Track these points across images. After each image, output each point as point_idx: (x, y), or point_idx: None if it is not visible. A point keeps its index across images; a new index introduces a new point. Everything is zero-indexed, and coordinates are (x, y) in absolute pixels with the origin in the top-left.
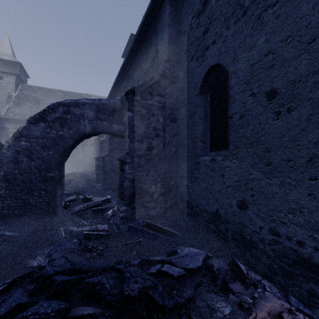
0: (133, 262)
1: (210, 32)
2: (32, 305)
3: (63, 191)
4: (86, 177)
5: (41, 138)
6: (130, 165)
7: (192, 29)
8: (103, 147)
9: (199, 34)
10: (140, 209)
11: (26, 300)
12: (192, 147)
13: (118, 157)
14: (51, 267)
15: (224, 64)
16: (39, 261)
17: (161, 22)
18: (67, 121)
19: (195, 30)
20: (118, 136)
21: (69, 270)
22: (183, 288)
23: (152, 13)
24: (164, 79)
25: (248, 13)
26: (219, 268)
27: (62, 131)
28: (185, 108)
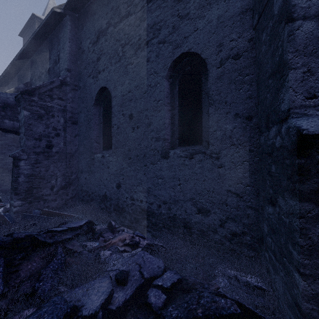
0: None
1: (101, 61)
2: None
3: None
4: None
5: None
6: (26, 161)
7: (90, 52)
8: None
9: (94, 58)
10: (38, 202)
11: None
12: (89, 146)
13: (11, 154)
14: None
15: (109, 89)
16: None
17: (62, 32)
18: None
19: (91, 54)
20: (12, 132)
21: None
22: (64, 235)
23: (53, 20)
24: (65, 86)
25: (121, 61)
26: (100, 229)
27: None
28: (84, 114)
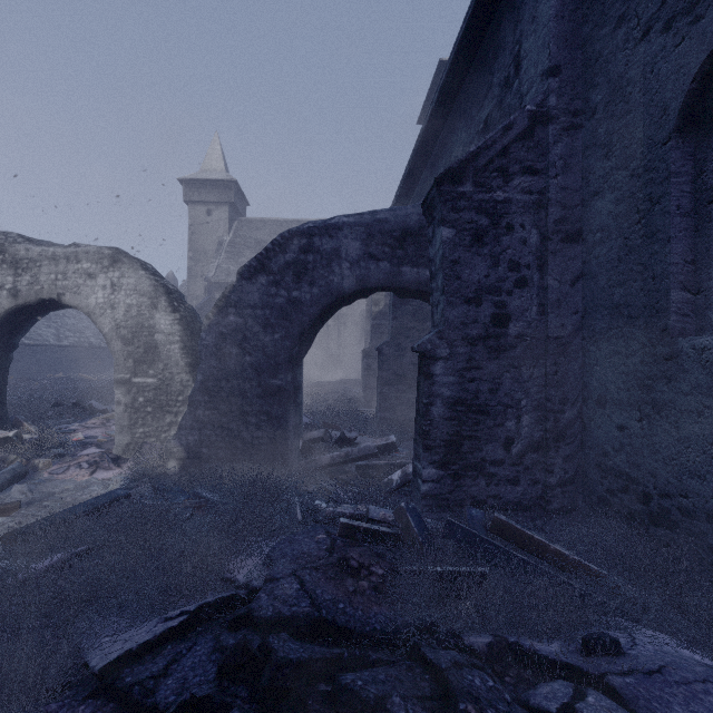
0: (469, 640)
1: None
2: (219, 712)
3: (300, 419)
4: (344, 392)
5: (261, 308)
6: (447, 364)
7: None
8: (378, 328)
9: None
10: (473, 478)
11: (210, 686)
12: (644, 308)
13: (417, 344)
14: (269, 599)
15: None
16: (249, 571)
17: None
18: (307, 269)
19: None
20: (414, 296)
21: (305, 619)
22: None
23: None
24: (543, 126)
25: None
26: None
27: (298, 291)
28: (614, 193)
